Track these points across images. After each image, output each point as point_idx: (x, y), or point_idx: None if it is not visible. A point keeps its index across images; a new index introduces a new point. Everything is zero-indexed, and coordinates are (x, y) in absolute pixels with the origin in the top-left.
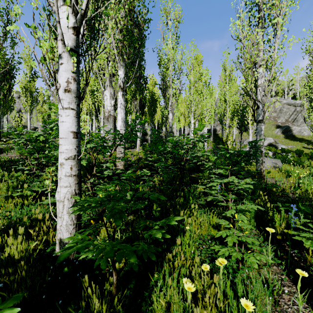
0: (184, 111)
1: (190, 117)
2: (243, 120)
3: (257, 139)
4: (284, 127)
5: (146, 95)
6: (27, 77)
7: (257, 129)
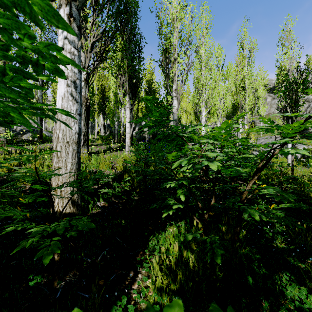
0: (186, 107)
1: (201, 107)
2: (297, 105)
3: None
4: None
5: (140, 69)
6: None
7: None
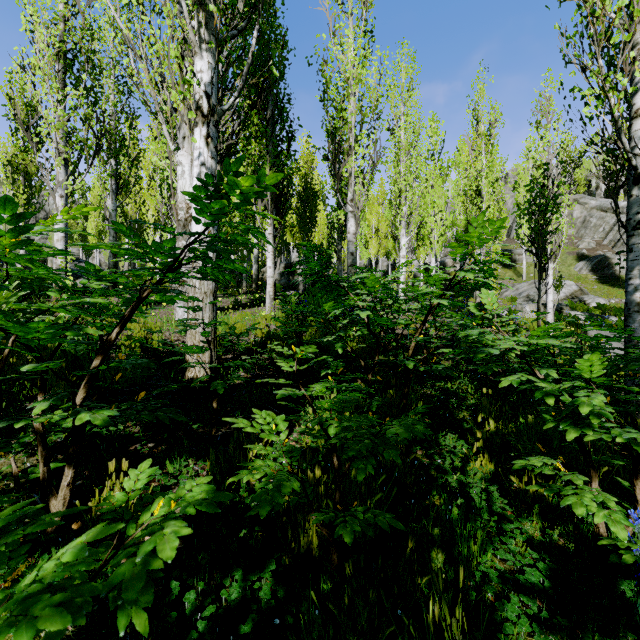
0: (377, 223)
1: (398, 230)
2: (546, 232)
3: (635, 280)
4: (596, 258)
5: (290, 169)
6: (18, 139)
7: (635, 248)
